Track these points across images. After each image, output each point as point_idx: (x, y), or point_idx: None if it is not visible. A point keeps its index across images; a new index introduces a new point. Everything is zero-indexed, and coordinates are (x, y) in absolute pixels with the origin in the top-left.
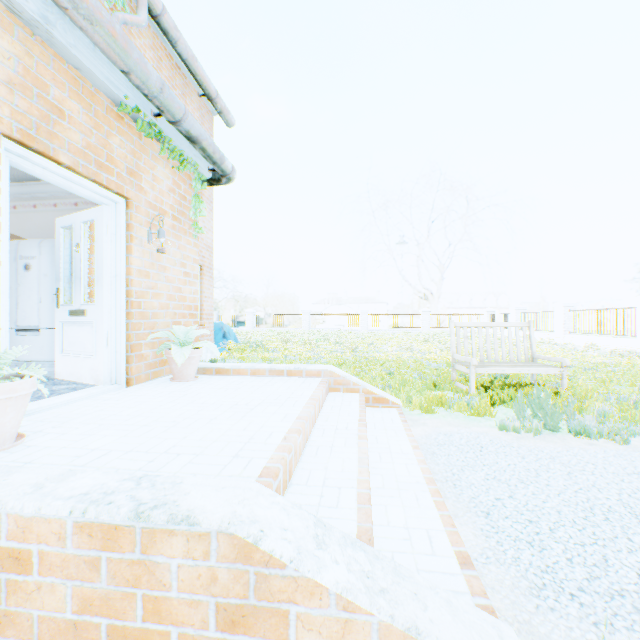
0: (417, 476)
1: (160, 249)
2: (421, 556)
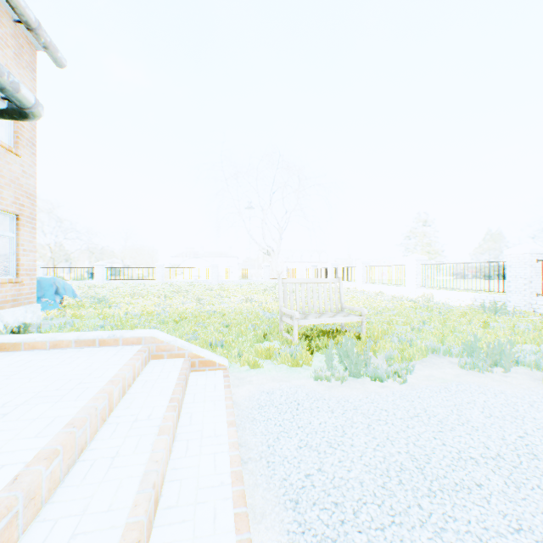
0: (224, 472)
1: None
2: None
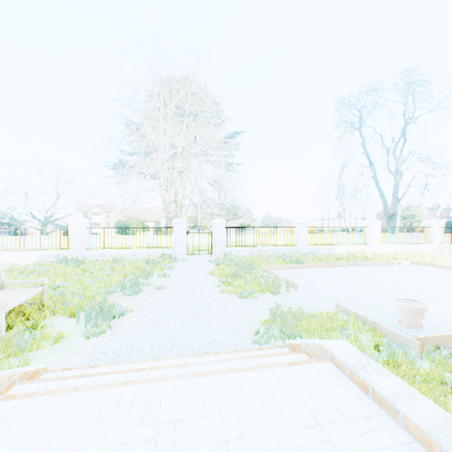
0: (202, 358)
1: None
2: None
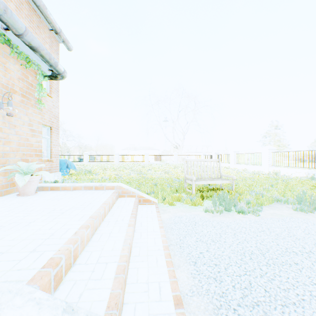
0: (159, 245)
1: (9, 113)
2: (153, 303)
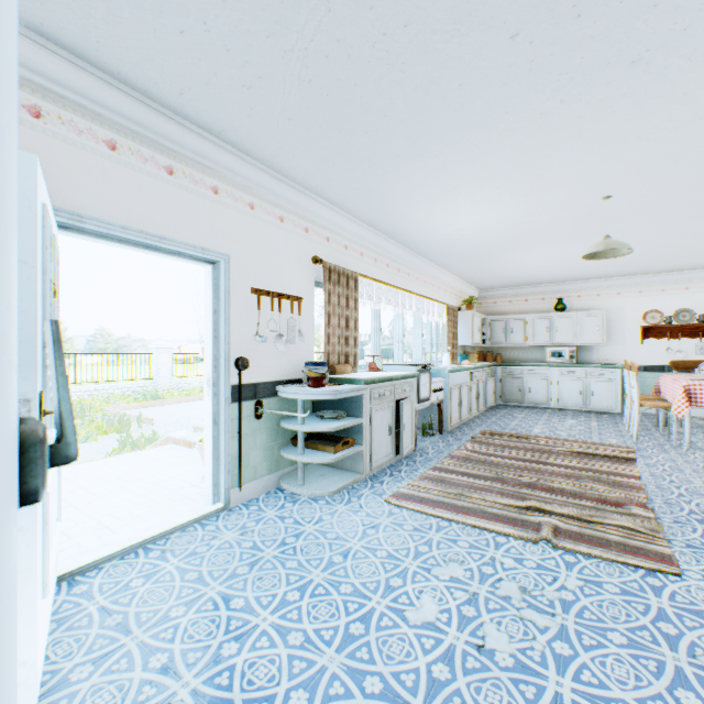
0: None
1: None
2: None
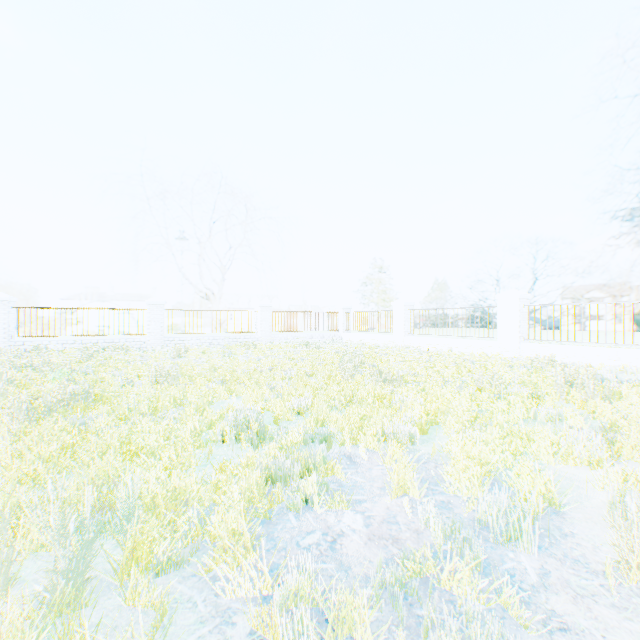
0: None
1: None
2: None
